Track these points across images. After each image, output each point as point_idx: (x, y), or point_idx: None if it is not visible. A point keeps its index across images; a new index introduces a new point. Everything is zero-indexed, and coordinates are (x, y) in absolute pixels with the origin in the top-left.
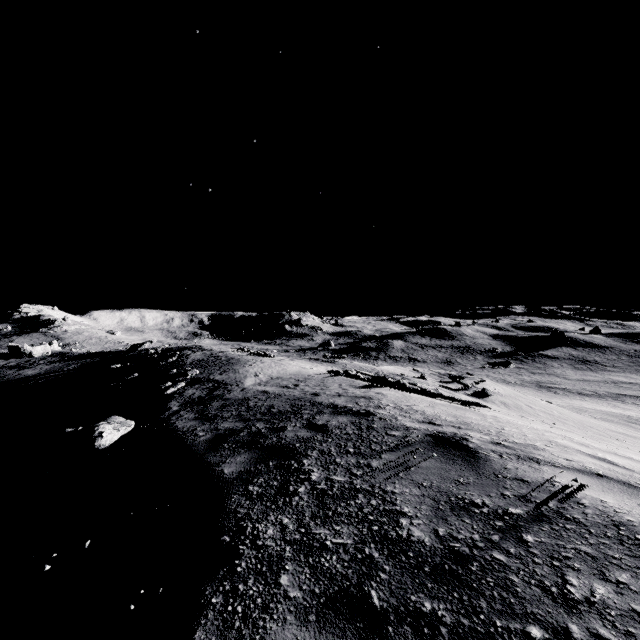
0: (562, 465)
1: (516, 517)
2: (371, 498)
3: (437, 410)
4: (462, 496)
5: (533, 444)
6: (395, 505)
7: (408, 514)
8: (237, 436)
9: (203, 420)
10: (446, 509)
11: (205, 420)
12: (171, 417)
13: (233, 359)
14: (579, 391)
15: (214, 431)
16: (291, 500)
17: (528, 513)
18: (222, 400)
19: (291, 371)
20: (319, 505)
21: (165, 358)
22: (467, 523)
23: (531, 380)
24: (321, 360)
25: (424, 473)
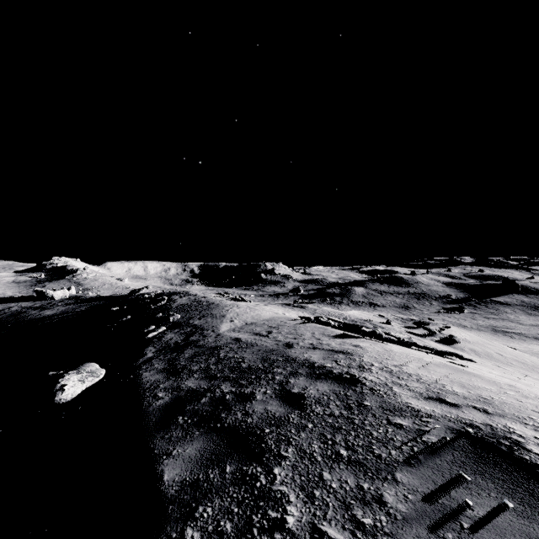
0: None
1: None
2: None
3: (434, 374)
4: None
5: None
6: None
7: None
8: (197, 403)
9: (169, 373)
10: None
11: (171, 373)
12: (142, 366)
13: (213, 304)
14: (535, 336)
15: (175, 392)
16: None
17: None
18: (195, 347)
19: (264, 316)
20: None
21: (155, 302)
22: None
23: (486, 324)
24: (292, 305)
25: None
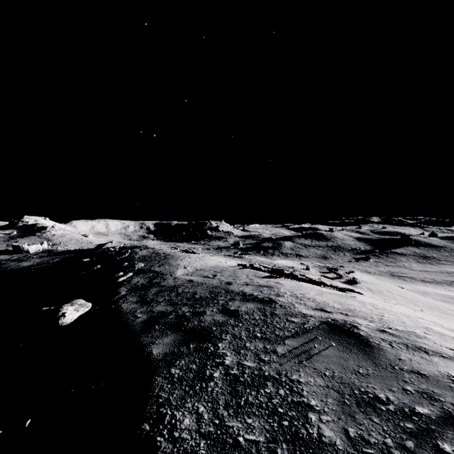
0: (449, 355)
1: (425, 418)
2: (279, 387)
3: (325, 298)
4: (365, 389)
5: (414, 331)
6: (302, 396)
7: (316, 408)
8: (166, 318)
9: (142, 303)
10: (352, 404)
11: (144, 303)
12: (119, 300)
13: (169, 255)
14: (422, 279)
15: (149, 313)
16: (207, 385)
17: (436, 414)
18: (158, 287)
19: (211, 264)
20: (232, 392)
21: (120, 254)
22: (376, 423)
23: (386, 271)
24: (233, 256)
25: (325, 361)
